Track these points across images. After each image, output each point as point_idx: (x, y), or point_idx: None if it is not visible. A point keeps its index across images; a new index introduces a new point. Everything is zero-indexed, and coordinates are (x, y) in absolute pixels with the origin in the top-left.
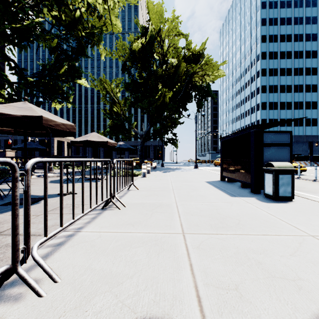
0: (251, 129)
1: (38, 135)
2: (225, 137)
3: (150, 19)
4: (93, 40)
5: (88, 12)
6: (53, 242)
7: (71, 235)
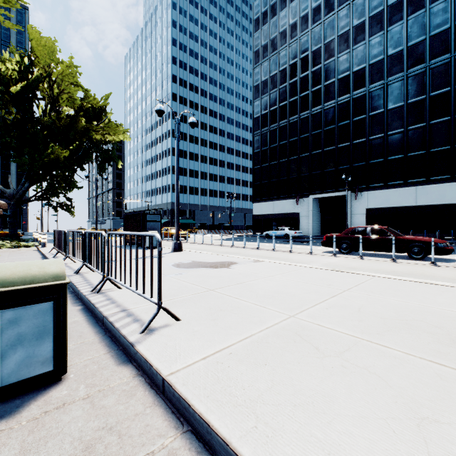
0: (141, 212)
1: None
2: (127, 213)
3: (32, 49)
4: None
5: None
6: None
7: None
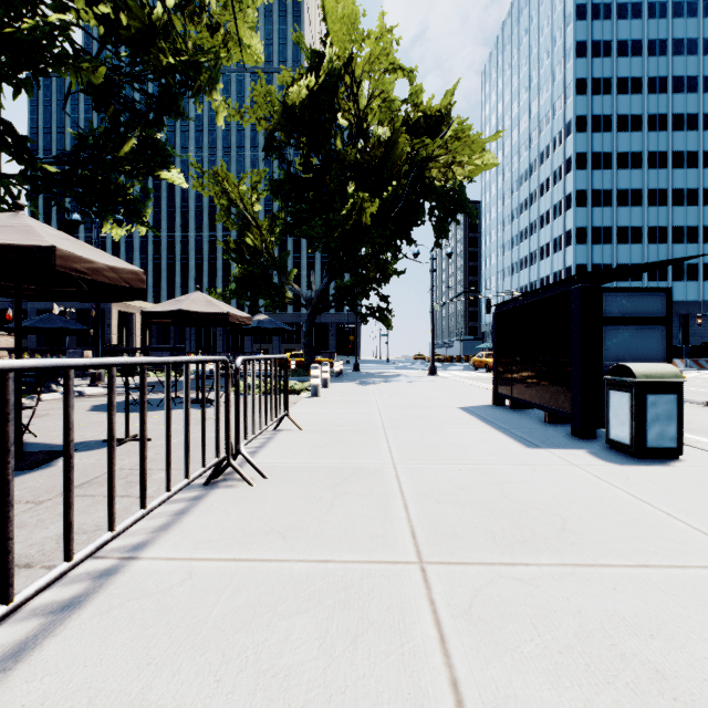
0: (572, 284)
1: (57, 298)
2: (504, 304)
3: (328, 34)
4: (198, 77)
5: (186, 15)
6: (52, 598)
7: (109, 572)
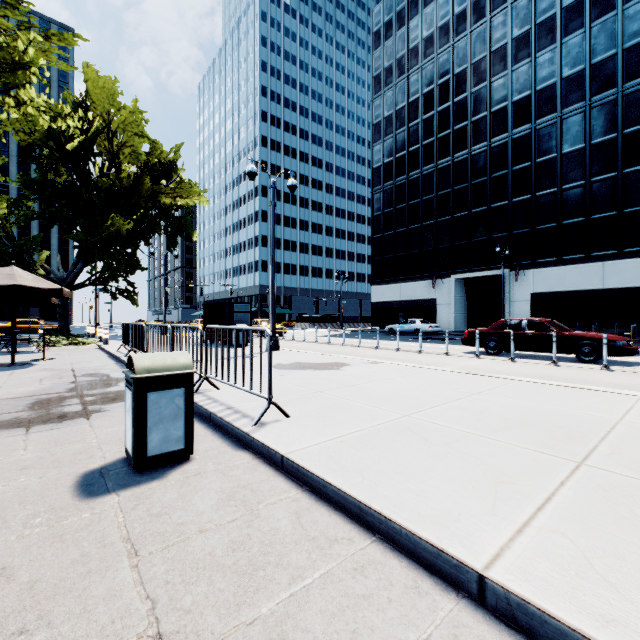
0: (226, 300)
1: None
2: (207, 301)
3: (88, 92)
4: None
5: None
6: None
7: None
